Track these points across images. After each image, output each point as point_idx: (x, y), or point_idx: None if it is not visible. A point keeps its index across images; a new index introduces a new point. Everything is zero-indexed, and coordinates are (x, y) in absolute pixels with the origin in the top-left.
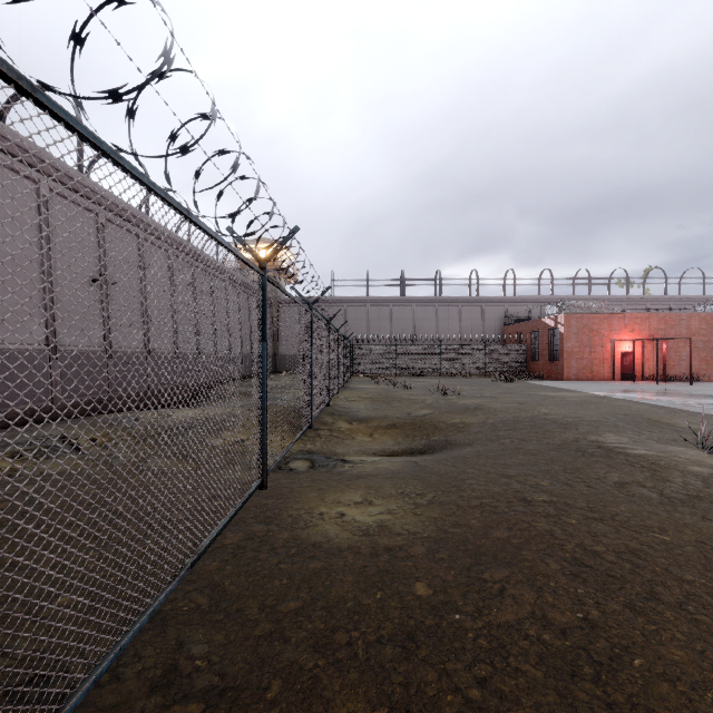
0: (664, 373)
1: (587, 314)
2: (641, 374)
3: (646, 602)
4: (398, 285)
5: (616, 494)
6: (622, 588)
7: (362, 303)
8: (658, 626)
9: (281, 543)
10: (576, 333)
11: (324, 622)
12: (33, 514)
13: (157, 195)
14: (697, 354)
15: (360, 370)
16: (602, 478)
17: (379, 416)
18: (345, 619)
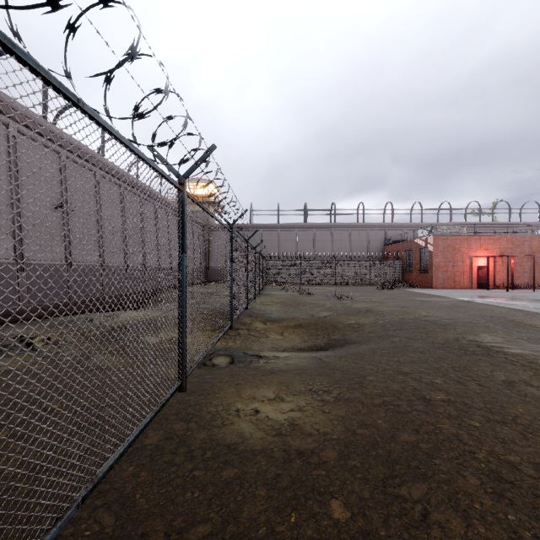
0: (512, 283)
1: (451, 236)
2: (493, 283)
3: None
4: (302, 214)
5: (509, 393)
6: None
7: (274, 228)
8: None
9: (198, 444)
10: (442, 251)
11: None
12: None
13: (23, 63)
14: (537, 268)
15: (272, 280)
16: (490, 376)
17: (288, 317)
18: None
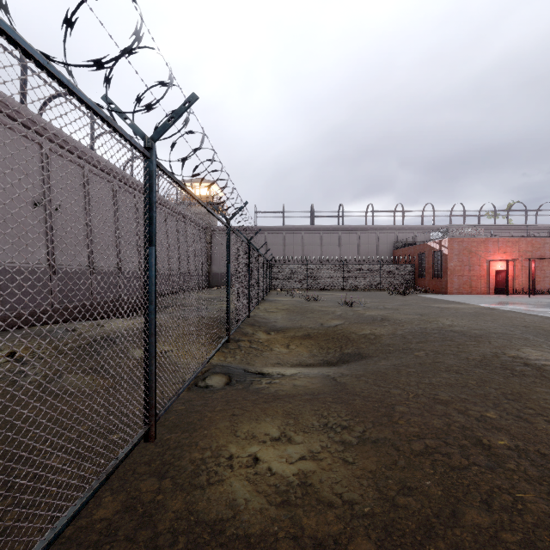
0: (533, 288)
1: (467, 239)
2: (512, 289)
3: None
4: (308, 217)
5: None
6: None
7: (279, 231)
8: None
9: (168, 521)
10: (458, 254)
11: None
12: None
13: None
14: None
15: (277, 285)
16: None
17: (294, 326)
18: None
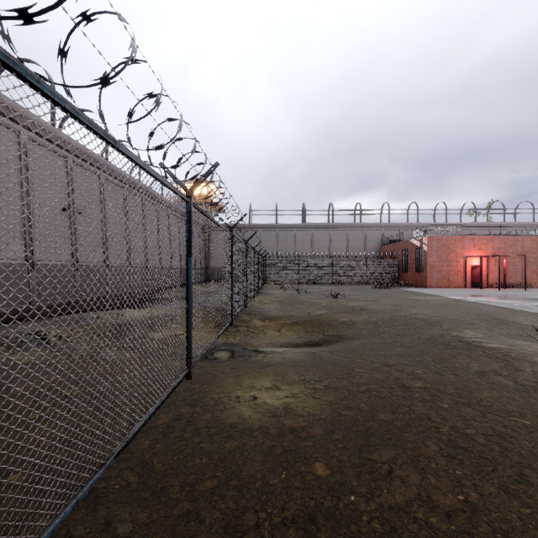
0: (504, 282)
1: (445, 237)
2: (486, 283)
3: (518, 484)
4: (300, 215)
5: (479, 381)
6: (494, 470)
7: (273, 228)
8: (533, 510)
9: (203, 423)
10: (437, 251)
11: (236, 502)
12: (1, 398)
13: (82, 123)
14: (530, 267)
15: (271, 279)
16: (465, 367)
17: (285, 315)
18: (254, 500)
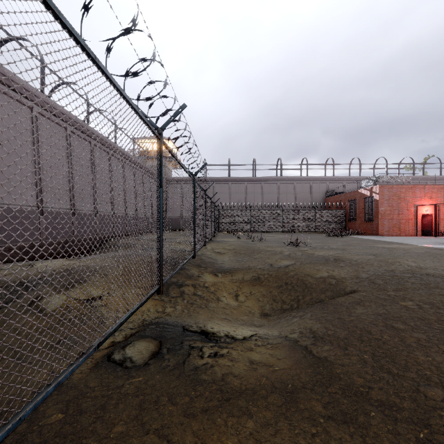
0: None
1: (396, 185)
2: (437, 231)
3: None
4: (250, 169)
5: None
6: None
7: (226, 181)
8: None
9: None
10: (388, 200)
11: None
12: None
13: None
14: None
15: (224, 228)
16: None
17: (242, 267)
18: None
